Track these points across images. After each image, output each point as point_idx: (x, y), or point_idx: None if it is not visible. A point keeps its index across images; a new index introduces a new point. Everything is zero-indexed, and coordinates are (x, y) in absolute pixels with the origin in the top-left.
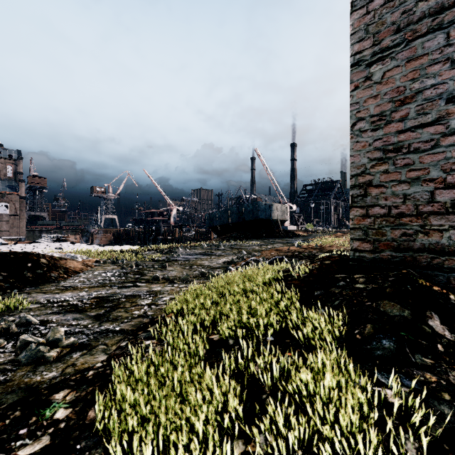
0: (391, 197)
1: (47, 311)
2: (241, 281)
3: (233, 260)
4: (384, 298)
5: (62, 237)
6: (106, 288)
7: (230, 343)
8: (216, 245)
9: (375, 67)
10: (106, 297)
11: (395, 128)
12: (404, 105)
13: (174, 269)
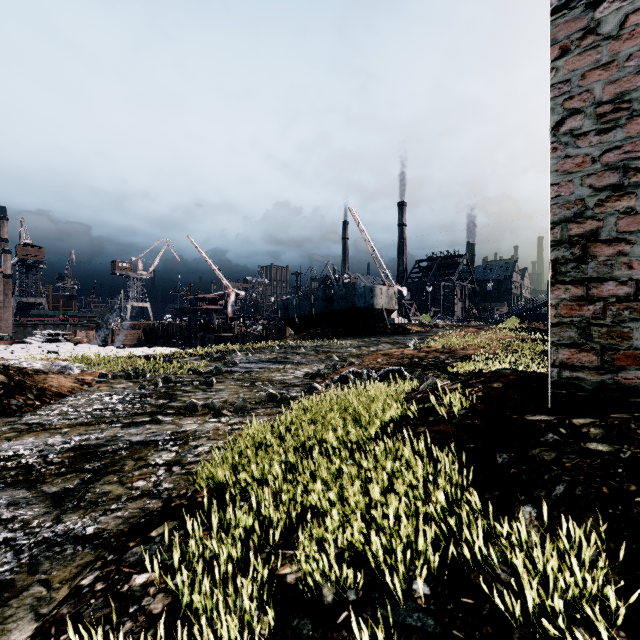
0: None
1: None
2: (340, 424)
3: (320, 372)
4: None
5: (62, 335)
6: (102, 426)
7: (326, 600)
8: (293, 347)
9: (607, 7)
10: (94, 447)
11: None
12: None
13: (225, 388)
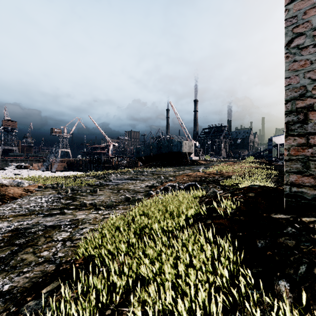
0: None
1: None
2: (161, 218)
3: (154, 185)
4: None
5: (24, 165)
6: (32, 216)
7: None
8: (141, 171)
9: None
10: (24, 229)
11: None
12: None
13: (103, 194)
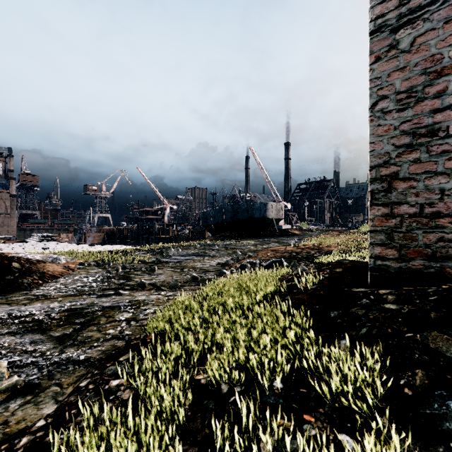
0: (424, 192)
1: (2, 331)
2: (237, 294)
3: (227, 262)
4: (430, 327)
5: (51, 236)
6: (84, 297)
7: (223, 391)
8: (210, 245)
9: (403, 32)
10: (79, 309)
11: (429, 106)
12: (442, 77)
13: (163, 273)
